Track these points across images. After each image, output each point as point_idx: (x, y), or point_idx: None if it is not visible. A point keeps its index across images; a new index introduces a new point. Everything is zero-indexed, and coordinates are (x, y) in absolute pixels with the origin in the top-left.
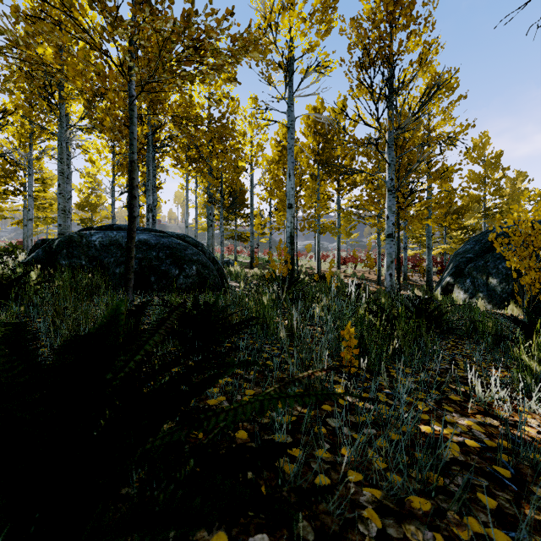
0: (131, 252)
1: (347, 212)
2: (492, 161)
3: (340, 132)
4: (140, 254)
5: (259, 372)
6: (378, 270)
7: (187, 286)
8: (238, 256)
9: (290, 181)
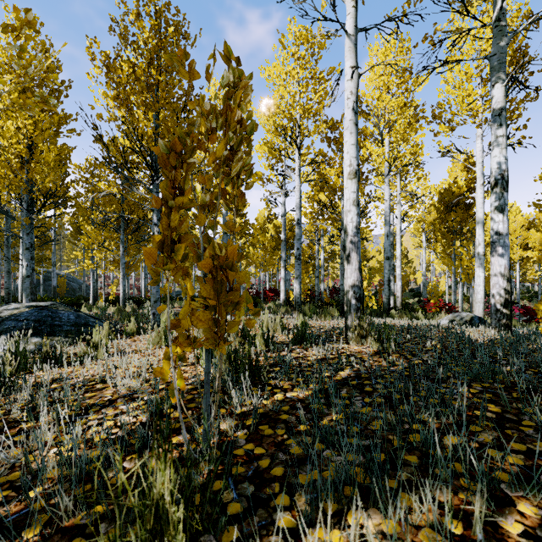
0: None
1: None
2: None
3: None
4: None
5: None
6: None
7: None
8: None
9: None
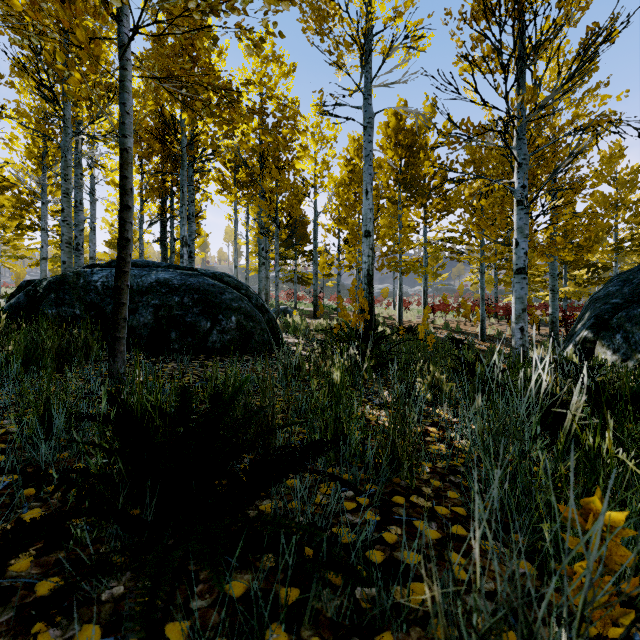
0: (121, 295)
1: (436, 246)
2: (626, 179)
3: (427, 144)
4: (157, 299)
5: (335, 637)
6: (481, 320)
7: (222, 345)
8: (299, 303)
9: (367, 200)
